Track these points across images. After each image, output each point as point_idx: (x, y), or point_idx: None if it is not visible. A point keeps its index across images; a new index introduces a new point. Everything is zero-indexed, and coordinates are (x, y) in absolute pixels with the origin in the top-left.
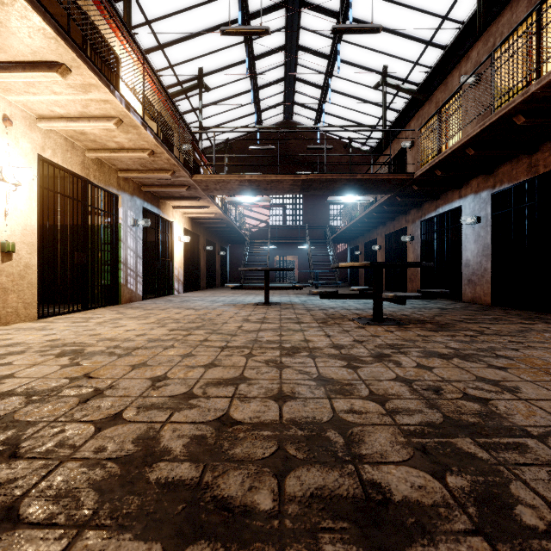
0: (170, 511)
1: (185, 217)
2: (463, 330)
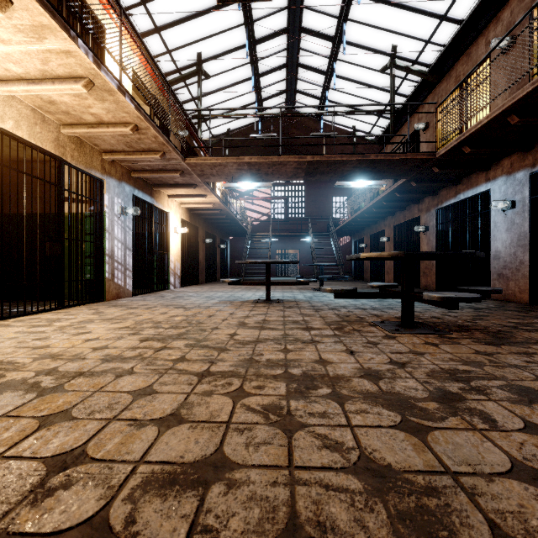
0: None
1: (182, 207)
2: (532, 342)
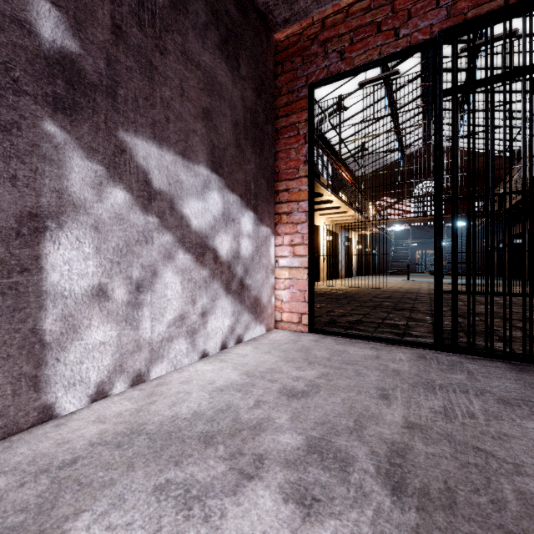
0: (397, 288)
1: (357, 234)
2: None
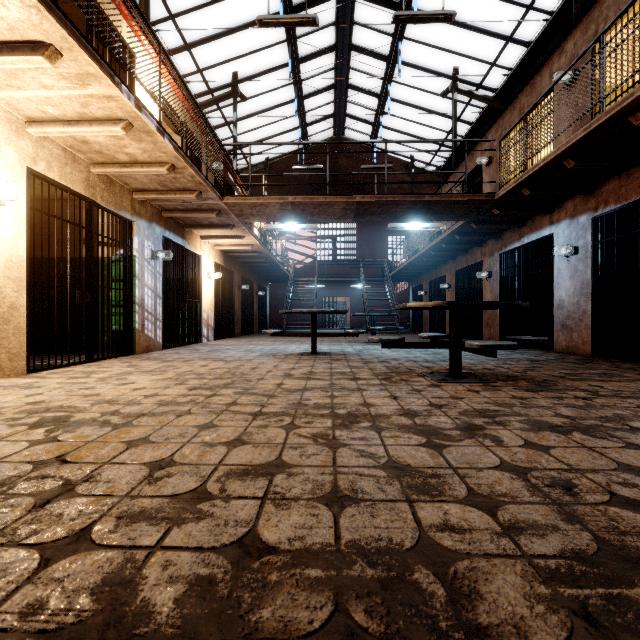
0: None
1: (216, 250)
2: (570, 389)
